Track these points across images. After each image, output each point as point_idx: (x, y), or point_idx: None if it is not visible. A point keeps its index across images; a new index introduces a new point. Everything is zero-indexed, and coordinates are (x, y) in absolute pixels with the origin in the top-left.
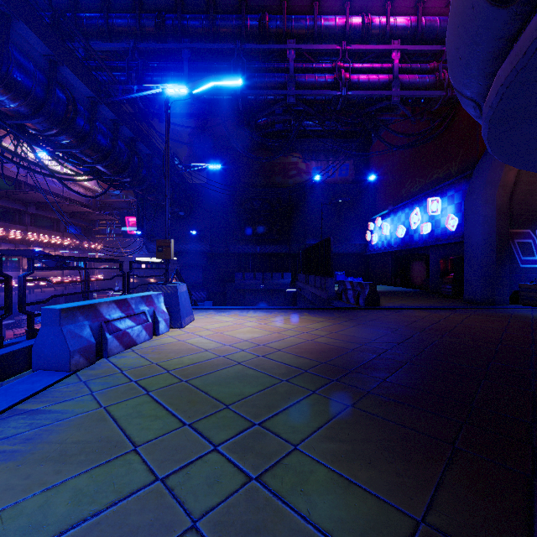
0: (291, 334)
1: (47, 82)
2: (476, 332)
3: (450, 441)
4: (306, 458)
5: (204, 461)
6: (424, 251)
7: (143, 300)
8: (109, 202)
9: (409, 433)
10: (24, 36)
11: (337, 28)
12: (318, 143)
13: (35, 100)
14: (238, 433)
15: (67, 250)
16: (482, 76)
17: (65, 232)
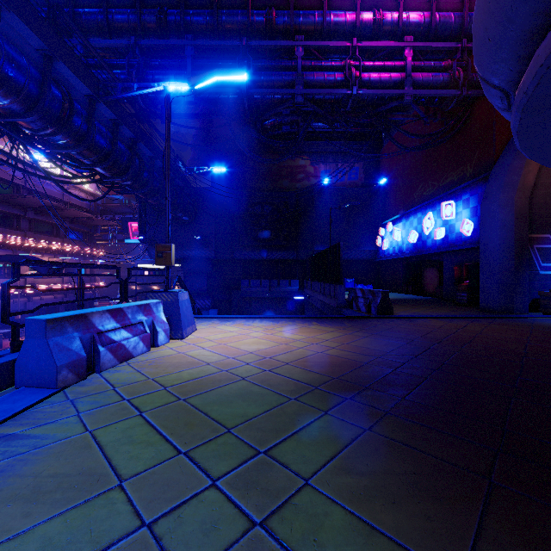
0: (300, 345)
1: (41, 78)
2: (497, 343)
3: (485, 474)
4: (319, 496)
5: (200, 501)
6: (437, 257)
7: (141, 309)
8: (111, 207)
9: (436, 463)
10: (16, 29)
11: (347, 24)
12: (327, 145)
13: (28, 97)
14: (241, 463)
15: (67, 256)
16: (513, 60)
17: (65, 238)
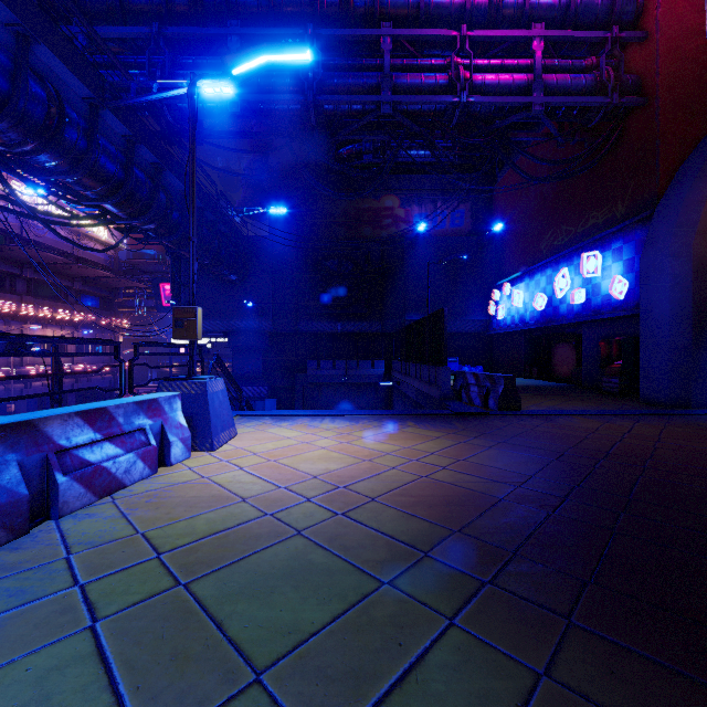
0: (391, 463)
1: (13, 67)
2: (695, 460)
3: None
4: None
5: None
6: (573, 329)
7: (142, 409)
8: (137, 264)
9: None
10: None
11: (453, 7)
12: (422, 180)
13: None
14: None
15: (79, 328)
16: None
17: (76, 304)
